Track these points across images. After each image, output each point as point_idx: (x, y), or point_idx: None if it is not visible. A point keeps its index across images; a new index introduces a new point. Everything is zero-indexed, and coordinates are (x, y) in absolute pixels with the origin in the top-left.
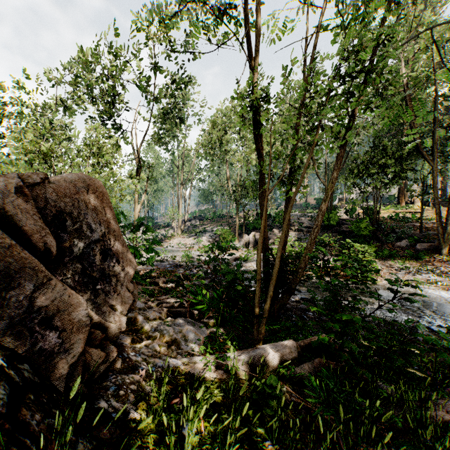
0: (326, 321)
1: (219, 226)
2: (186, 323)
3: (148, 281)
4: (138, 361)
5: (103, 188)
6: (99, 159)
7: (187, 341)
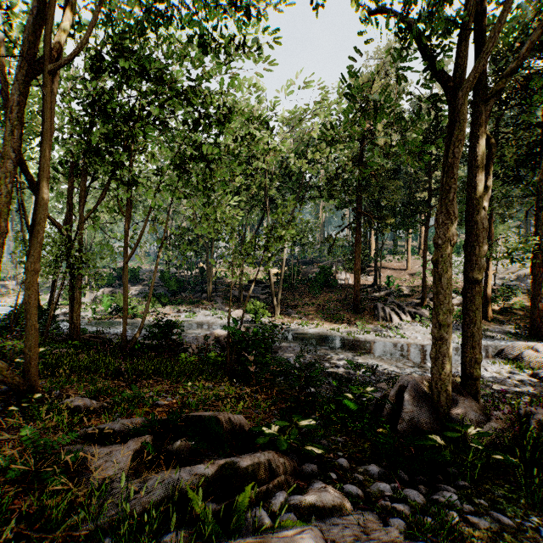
0: None
1: None
2: None
3: None
4: None
5: None
6: None
7: None
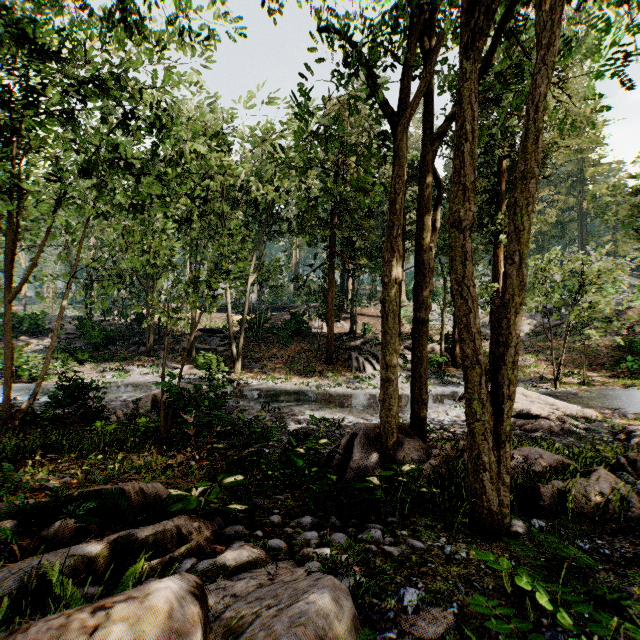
0: None
1: None
2: None
3: None
4: None
5: None
6: None
7: None
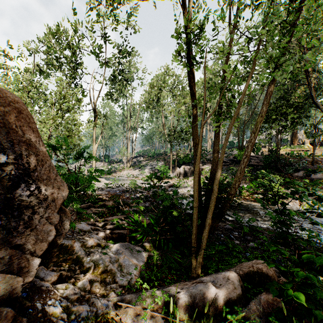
0: (251, 241)
1: (157, 162)
2: (124, 250)
3: (99, 204)
4: (57, 311)
5: (23, 105)
6: (61, 106)
7: (123, 271)
